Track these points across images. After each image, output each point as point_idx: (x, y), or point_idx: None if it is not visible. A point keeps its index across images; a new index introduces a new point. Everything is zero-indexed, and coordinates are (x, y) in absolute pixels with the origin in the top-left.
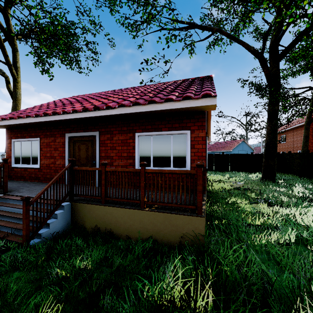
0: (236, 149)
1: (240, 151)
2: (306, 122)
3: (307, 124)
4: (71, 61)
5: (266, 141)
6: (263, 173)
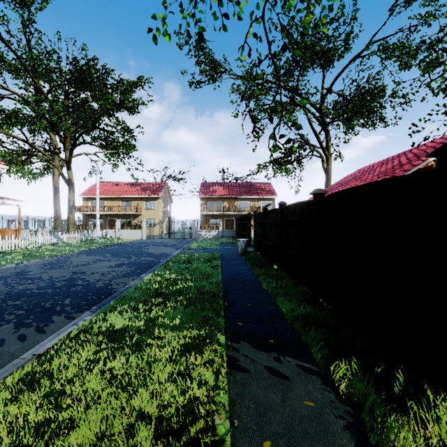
0: None
1: None
2: None
3: None
4: (373, 121)
5: None
6: None
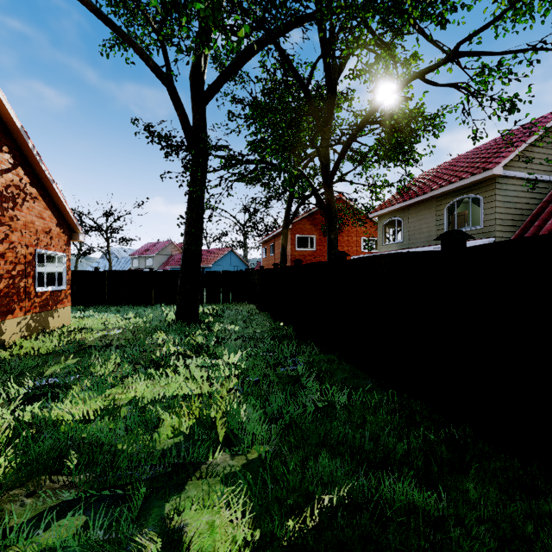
0: (220, 263)
1: (227, 268)
2: (284, 225)
3: (285, 228)
4: None
5: (184, 246)
6: (177, 307)
